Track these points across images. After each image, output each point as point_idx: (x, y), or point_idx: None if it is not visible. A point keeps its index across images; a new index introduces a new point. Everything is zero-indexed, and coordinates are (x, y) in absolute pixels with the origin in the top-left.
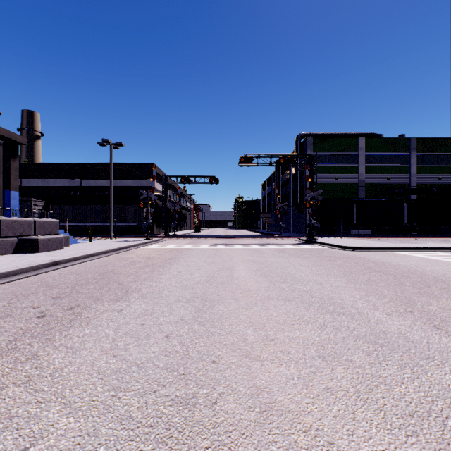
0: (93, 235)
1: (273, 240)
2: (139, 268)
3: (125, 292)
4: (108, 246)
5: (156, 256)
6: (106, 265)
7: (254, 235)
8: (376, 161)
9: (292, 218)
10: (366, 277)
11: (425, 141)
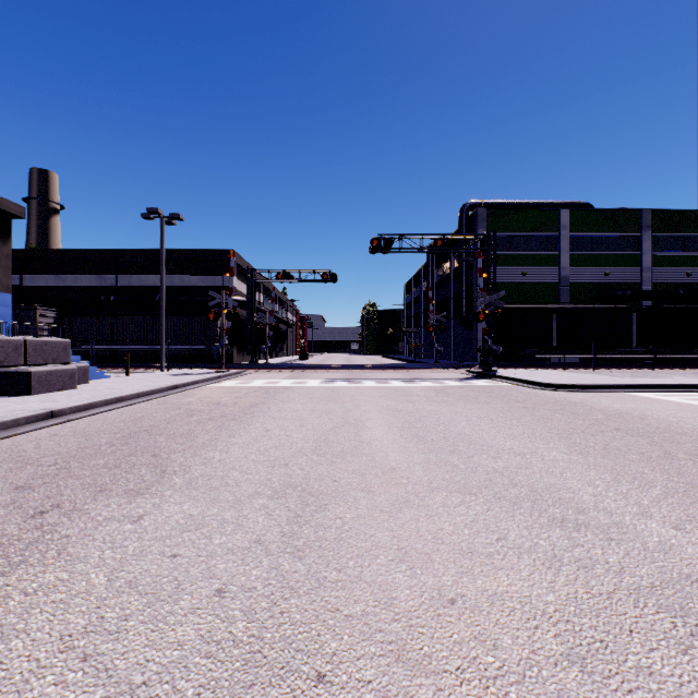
0: (135, 365)
1: (425, 373)
2: (197, 423)
3: (160, 473)
4: (153, 383)
5: (230, 400)
6: (140, 417)
7: (394, 365)
8: (588, 246)
9: (454, 337)
10: (601, 442)
11: (666, 216)
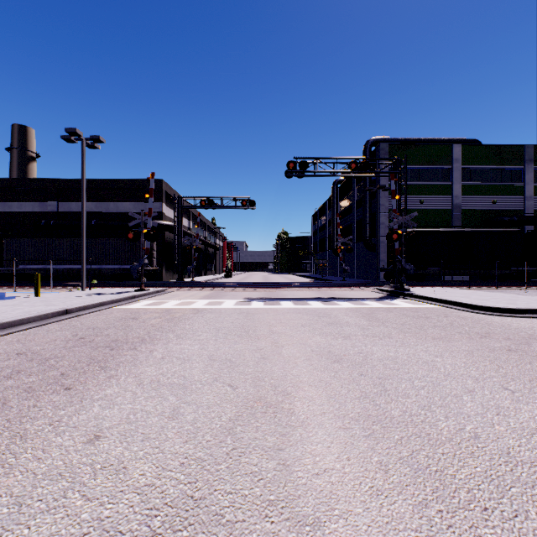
0: (65, 283)
1: (338, 291)
2: None
3: None
4: (44, 306)
5: (113, 333)
6: None
7: (307, 283)
8: (477, 177)
9: (357, 258)
10: None
11: None
